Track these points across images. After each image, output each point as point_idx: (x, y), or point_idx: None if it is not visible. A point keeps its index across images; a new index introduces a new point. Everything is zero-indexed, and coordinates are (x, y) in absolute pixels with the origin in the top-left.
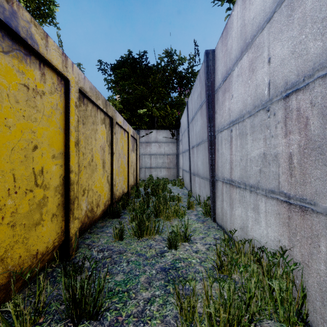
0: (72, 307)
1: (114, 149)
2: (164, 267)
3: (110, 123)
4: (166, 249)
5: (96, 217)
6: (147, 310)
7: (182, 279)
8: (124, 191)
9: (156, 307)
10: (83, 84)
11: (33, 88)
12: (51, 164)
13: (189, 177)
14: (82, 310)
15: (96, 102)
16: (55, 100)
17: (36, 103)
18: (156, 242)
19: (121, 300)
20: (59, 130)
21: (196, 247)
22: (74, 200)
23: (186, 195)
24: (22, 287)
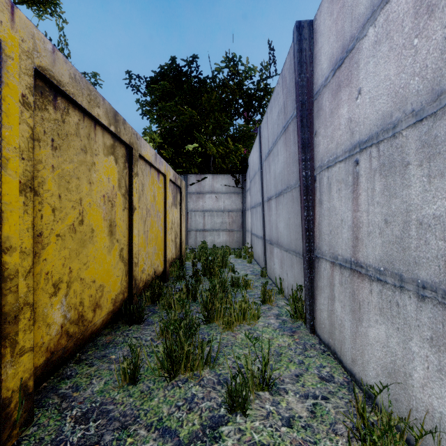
0: None
1: (136, 202)
2: None
3: (127, 156)
4: (223, 413)
5: (96, 328)
6: None
7: None
8: (158, 270)
9: None
10: (48, 63)
11: None
12: None
13: (263, 246)
14: None
15: (89, 110)
16: None
17: None
18: (204, 389)
19: None
20: None
21: (287, 406)
22: (19, 311)
23: (257, 276)
24: None
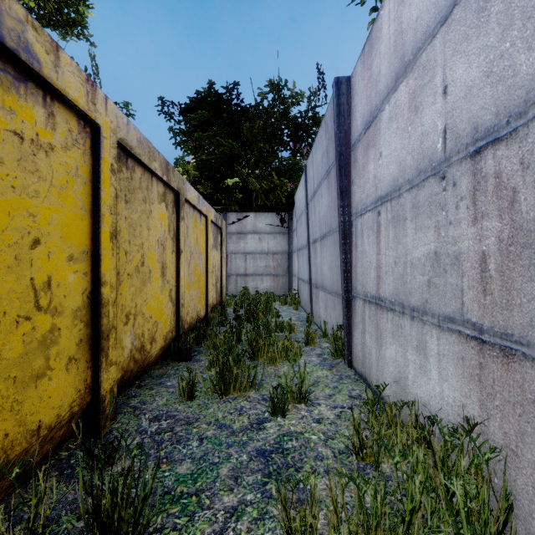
0: (93, 529)
1: (182, 245)
2: (263, 449)
3: (175, 201)
4: (267, 416)
5: (151, 360)
6: (231, 530)
7: (294, 471)
8: (200, 314)
9: (245, 525)
10: (125, 134)
11: (33, 139)
12: (66, 271)
13: (309, 290)
14: (113, 533)
15: (149, 165)
16: (75, 160)
17: (38, 165)
18: (251, 403)
19: (186, 511)
20: (81, 211)
21: (319, 412)
22: (110, 332)
23: (303, 322)
24: (14, 487)
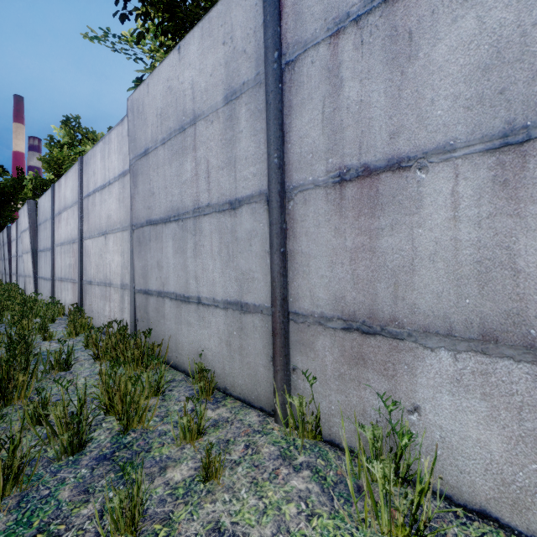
0: None
1: None
2: None
3: None
4: None
5: None
6: None
7: None
8: None
9: None
10: None
11: None
12: None
13: (5, 276)
14: None
15: None
16: None
17: None
18: None
19: None
20: None
21: None
22: None
23: None
24: None
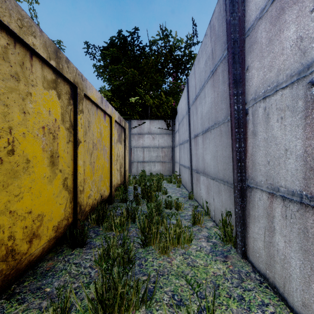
0: None
1: (81, 136)
2: None
3: (72, 94)
4: None
5: (35, 256)
6: None
7: None
8: (105, 194)
9: None
10: None
11: None
12: None
13: (190, 174)
14: None
15: (21, 35)
16: None
17: None
18: None
19: None
20: None
21: None
22: None
23: (186, 198)
24: None
